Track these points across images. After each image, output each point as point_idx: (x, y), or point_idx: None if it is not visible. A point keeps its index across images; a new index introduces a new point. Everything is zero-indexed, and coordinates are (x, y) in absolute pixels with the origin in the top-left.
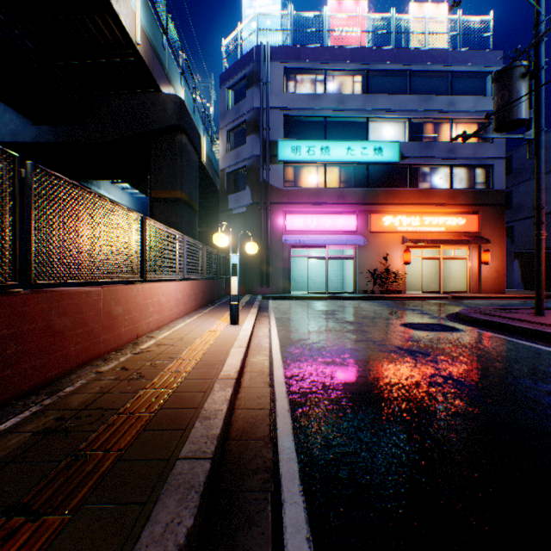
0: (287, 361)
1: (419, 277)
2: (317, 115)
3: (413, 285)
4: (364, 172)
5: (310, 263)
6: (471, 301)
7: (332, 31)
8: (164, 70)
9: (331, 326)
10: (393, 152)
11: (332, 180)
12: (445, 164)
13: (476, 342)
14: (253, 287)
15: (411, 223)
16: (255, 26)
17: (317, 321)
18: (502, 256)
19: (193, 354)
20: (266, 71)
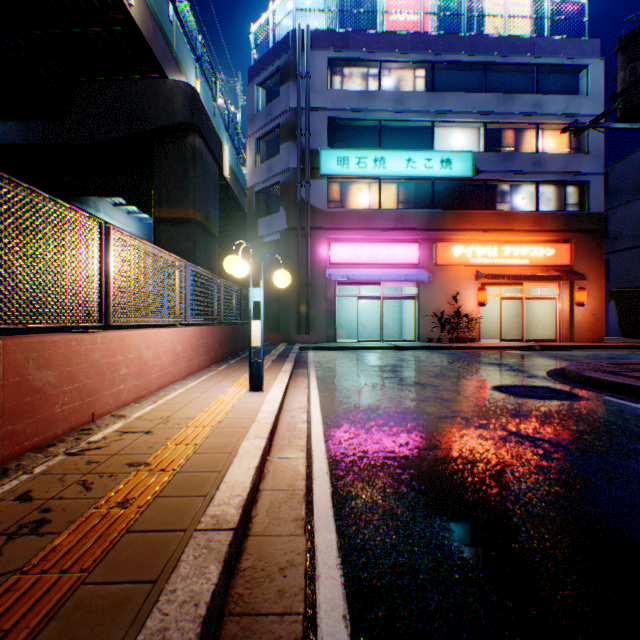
0: (335, 461)
1: (495, 322)
2: (369, 118)
3: (488, 331)
4: (428, 190)
5: (360, 304)
6: (566, 352)
7: (389, 12)
8: (170, 50)
9: (395, 391)
10: (465, 165)
11: (388, 200)
12: (529, 180)
13: (620, 419)
14: (289, 334)
15: (488, 254)
16: (291, 7)
17: (374, 383)
18: (600, 295)
19: (172, 455)
20: (305, 61)
